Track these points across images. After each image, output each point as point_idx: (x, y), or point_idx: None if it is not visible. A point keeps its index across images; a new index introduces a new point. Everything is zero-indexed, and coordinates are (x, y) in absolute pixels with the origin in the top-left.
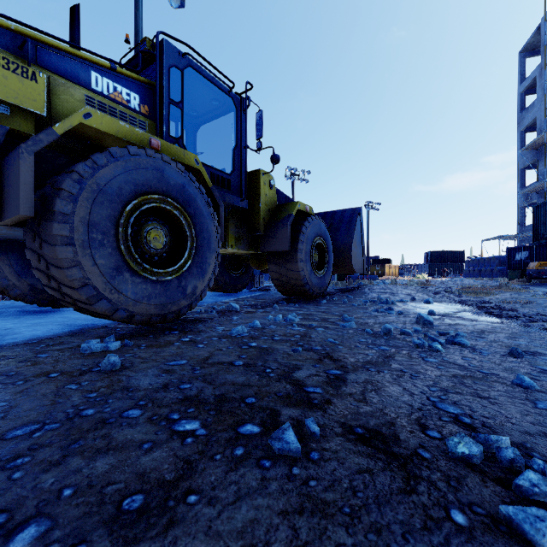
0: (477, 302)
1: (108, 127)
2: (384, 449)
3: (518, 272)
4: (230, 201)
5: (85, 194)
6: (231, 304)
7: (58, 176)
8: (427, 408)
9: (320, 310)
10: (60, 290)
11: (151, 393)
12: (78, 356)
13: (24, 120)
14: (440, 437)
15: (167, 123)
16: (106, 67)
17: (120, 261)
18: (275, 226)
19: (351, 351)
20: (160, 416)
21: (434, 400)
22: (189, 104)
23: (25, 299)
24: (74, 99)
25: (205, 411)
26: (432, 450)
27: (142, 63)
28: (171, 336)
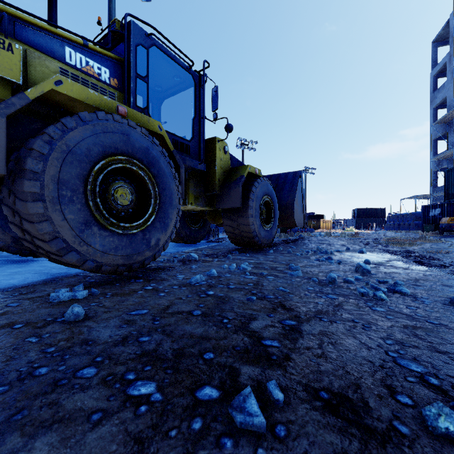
0: (403, 251)
1: (78, 94)
2: (355, 420)
3: (432, 225)
4: (190, 164)
5: (55, 154)
6: (190, 254)
7: (31, 138)
8: (389, 366)
9: (268, 259)
10: (34, 242)
11: (110, 347)
12: (46, 305)
13: (1, 88)
14: (412, 403)
15: (134, 95)
16: (79, 43)
17: (89, 216)
18: (229, 186)
19: (302, 300)
20: (115, 376)
21: (393, 355)
22: (154, 80)
23: (8, 250)
24: (49, 71)
25: (162, 369)
26: (408, 423)
27: (112, 42)
28: (135, 284)
